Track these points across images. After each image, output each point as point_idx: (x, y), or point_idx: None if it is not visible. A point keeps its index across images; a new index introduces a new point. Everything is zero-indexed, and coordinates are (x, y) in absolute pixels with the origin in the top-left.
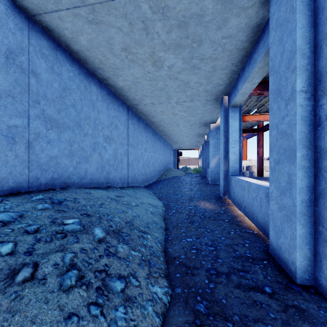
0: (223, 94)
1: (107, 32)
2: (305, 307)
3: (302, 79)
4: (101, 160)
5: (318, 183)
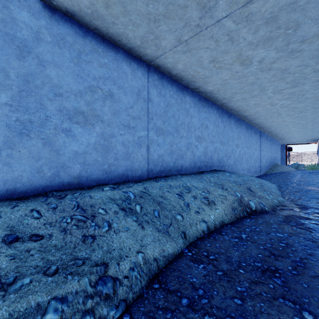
0: None
1: (248, 102)
2: None
3: None
4: (234, 158)
5: None
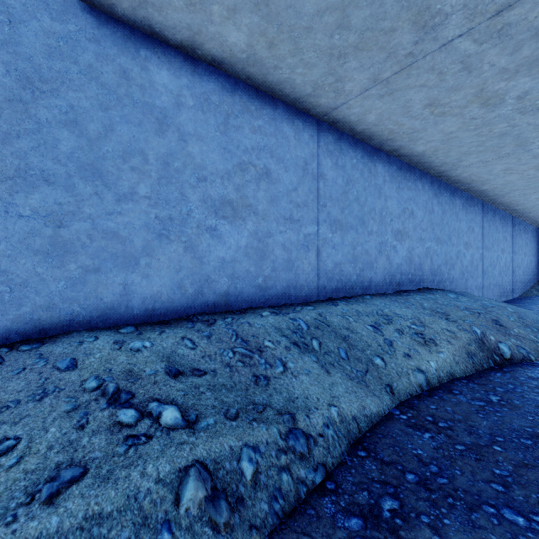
0: None
1: (491, 167)
2: None
3: None
4: (462, 267)
5: None
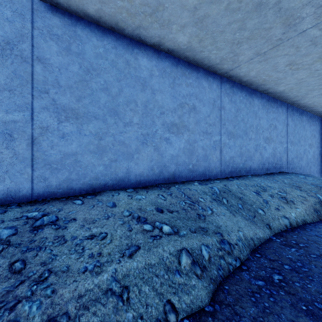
0: None
1: None
2: None
3: None
4: (307, 159)
5: None
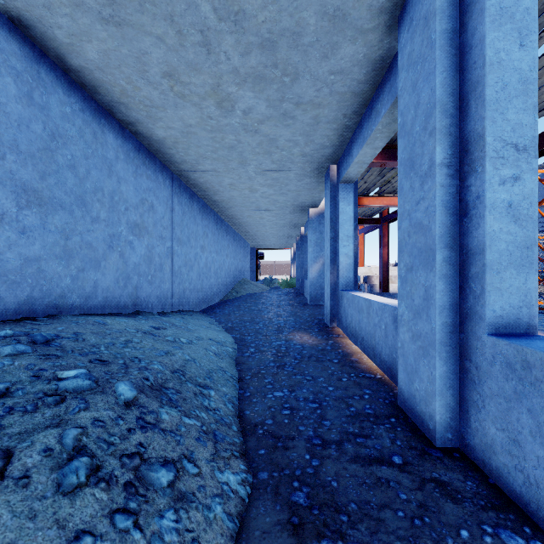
0: (330, 161)
1: (137, 42)
2: (448, 479)
3: (444, 147)
4: (125, 266)
5: (464, 298)
